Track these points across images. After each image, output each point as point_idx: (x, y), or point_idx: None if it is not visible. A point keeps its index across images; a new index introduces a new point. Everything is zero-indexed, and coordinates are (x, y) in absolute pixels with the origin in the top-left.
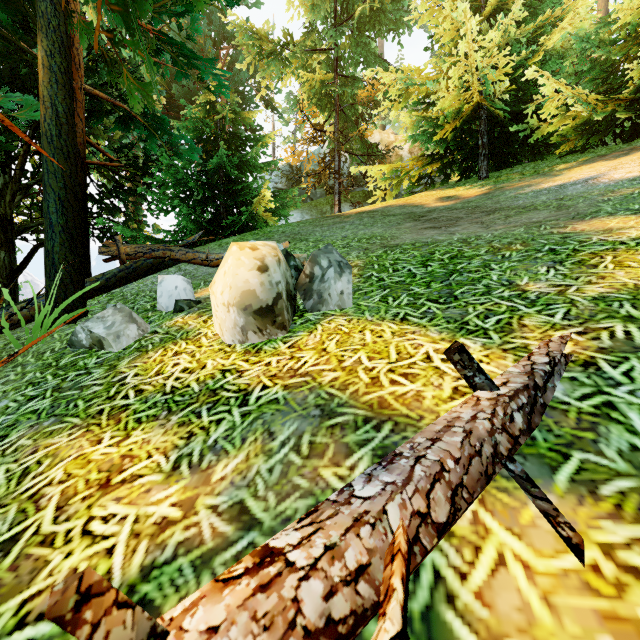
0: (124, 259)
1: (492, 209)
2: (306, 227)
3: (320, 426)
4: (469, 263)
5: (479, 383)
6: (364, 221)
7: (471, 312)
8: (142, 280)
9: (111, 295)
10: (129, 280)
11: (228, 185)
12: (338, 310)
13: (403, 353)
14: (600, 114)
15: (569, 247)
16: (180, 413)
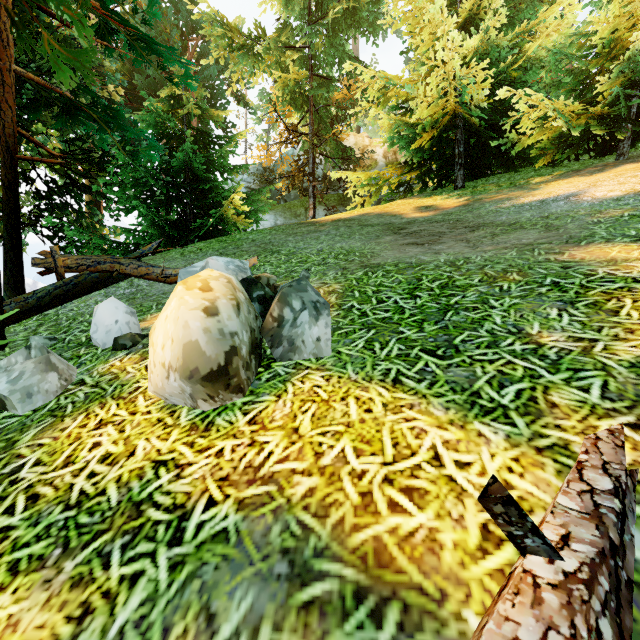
0: (62, 273)
1: (475, 224)
2: (278, 235)
3: (287, 604)
4: (464, 296)
5: (531, 546)
6: (340, 231)
7: (480, 375)
8: (85, 298)
9: (42, 318)
10: (68, 298)
11: (195, 185)
12: (314, 360)
13: (402, 445)
14: (577, 129)
15: (575, 281)
16: (80, 554)
